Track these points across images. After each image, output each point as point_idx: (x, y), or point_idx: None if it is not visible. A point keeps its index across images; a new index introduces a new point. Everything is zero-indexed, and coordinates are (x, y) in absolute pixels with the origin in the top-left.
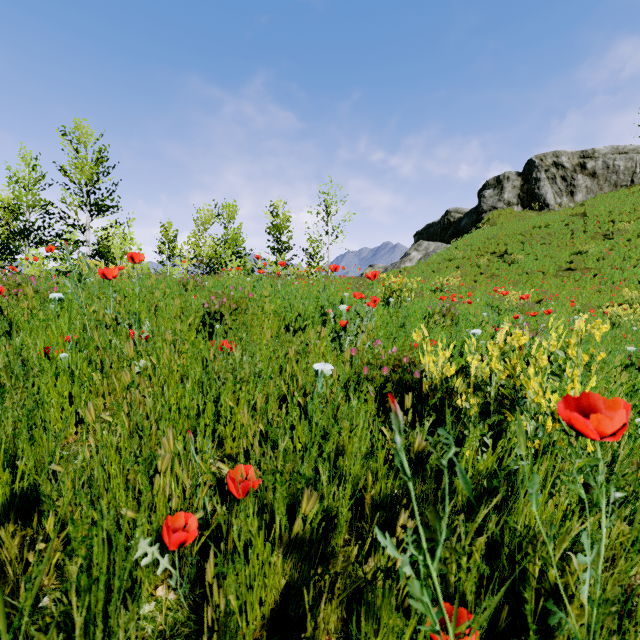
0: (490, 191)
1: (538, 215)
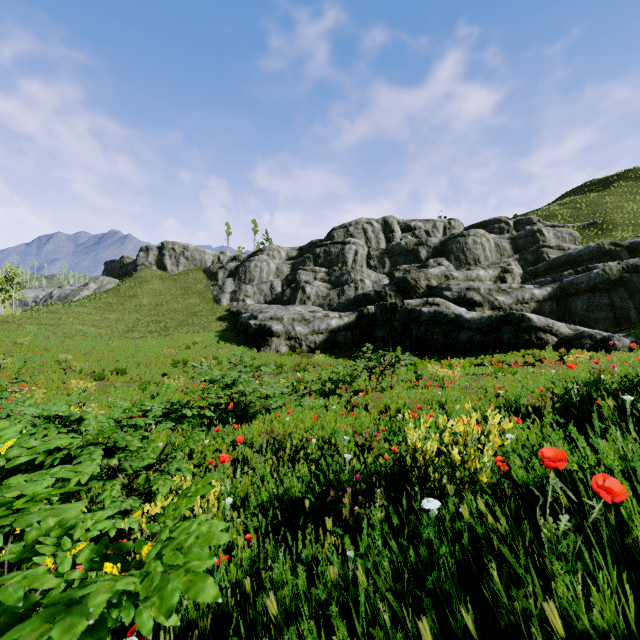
0: (143, 254)
1: (162, 274)
